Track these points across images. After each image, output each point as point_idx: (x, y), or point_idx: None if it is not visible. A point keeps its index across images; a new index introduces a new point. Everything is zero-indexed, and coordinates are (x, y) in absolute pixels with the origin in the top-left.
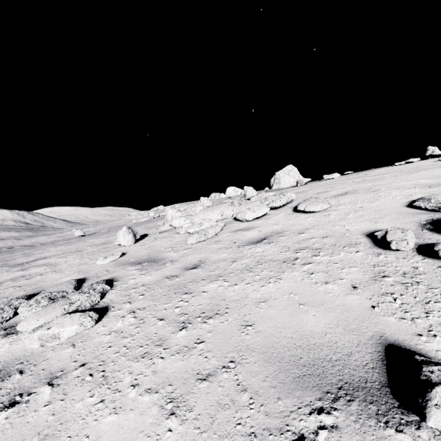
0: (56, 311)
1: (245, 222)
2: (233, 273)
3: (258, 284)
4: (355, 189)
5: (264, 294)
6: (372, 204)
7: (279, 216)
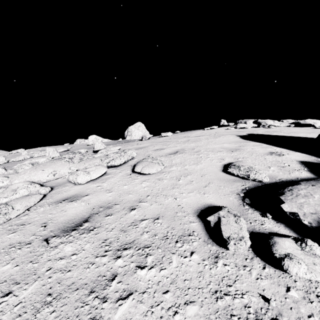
0: None
1: (78, 186)
2: None
3: None
4: (183, 149)
5: None
6: (197, 166)
7: (117, 177)
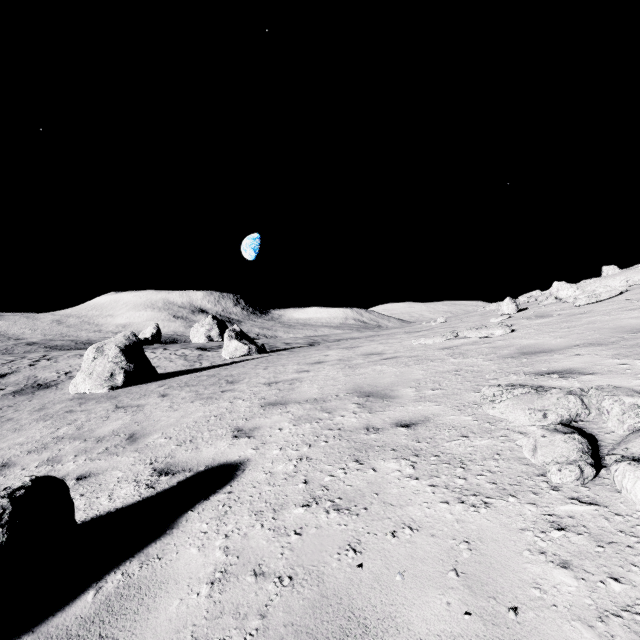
0: (485, 330)
1: None
2: (613, 313)
3: (632, 314)
4: None
5: (632, 316)
6: None
7: None
